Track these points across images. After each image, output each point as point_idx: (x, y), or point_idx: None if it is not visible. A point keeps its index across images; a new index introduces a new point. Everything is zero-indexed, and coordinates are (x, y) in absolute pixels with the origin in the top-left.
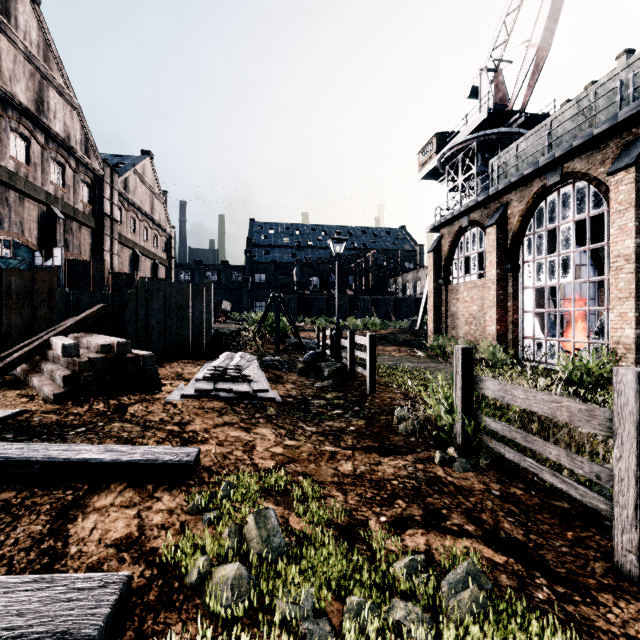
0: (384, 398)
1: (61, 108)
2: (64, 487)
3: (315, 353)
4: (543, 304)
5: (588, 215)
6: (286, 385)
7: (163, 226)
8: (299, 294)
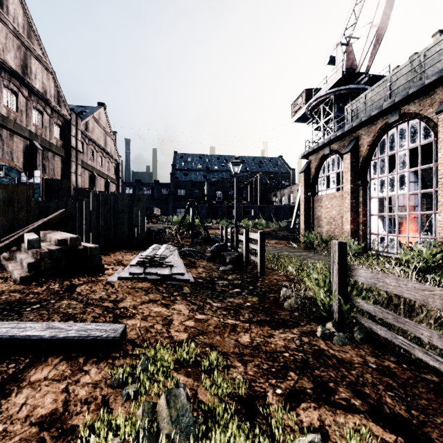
0: (271, 279)
1: (40, 71)
2: (8, 360)
3: (219, 245)
4: (382, 210)
5: (419, 144)
6: (198, 269)
7: (113, 156)
8: (208, 203)
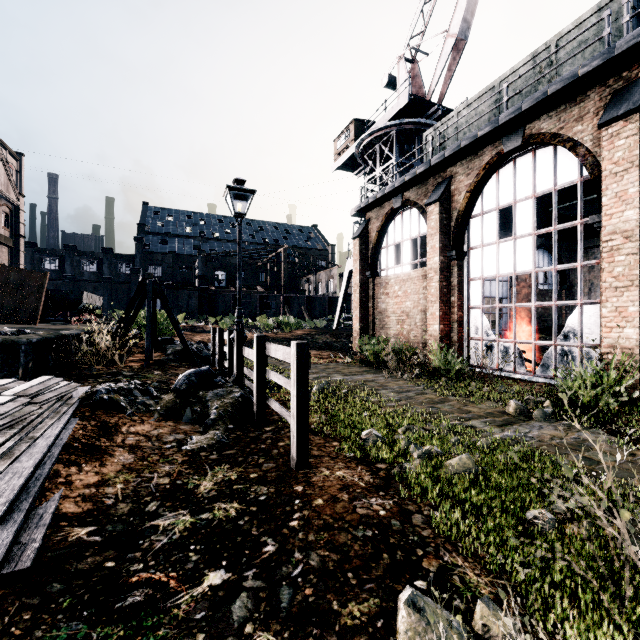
0: (333, 490)
1: None
2: None
3: (196, 373)
4: None
5: (554, 188)
6: (109, 460)
7: (2, 191)
8: (201, 290)
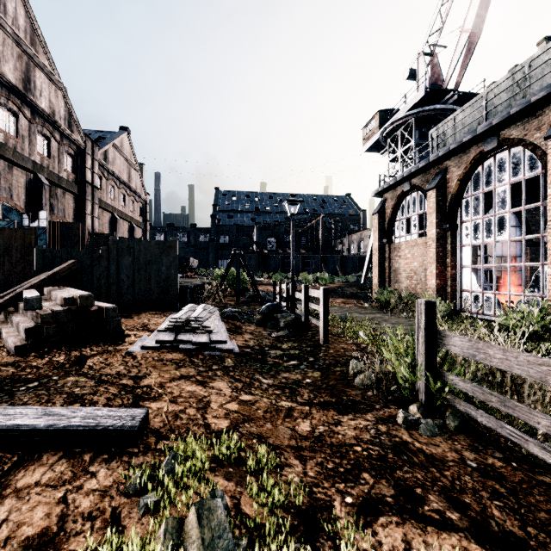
0: (337, 349)
1: (46, 87)
2: None
3: (272, 305)
4: (476, 261)
5: (523, 178)
6: (244, 335)
7: (139, 193)
8: (258, 253)
